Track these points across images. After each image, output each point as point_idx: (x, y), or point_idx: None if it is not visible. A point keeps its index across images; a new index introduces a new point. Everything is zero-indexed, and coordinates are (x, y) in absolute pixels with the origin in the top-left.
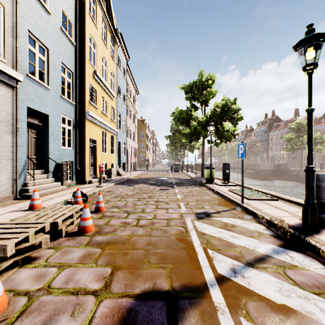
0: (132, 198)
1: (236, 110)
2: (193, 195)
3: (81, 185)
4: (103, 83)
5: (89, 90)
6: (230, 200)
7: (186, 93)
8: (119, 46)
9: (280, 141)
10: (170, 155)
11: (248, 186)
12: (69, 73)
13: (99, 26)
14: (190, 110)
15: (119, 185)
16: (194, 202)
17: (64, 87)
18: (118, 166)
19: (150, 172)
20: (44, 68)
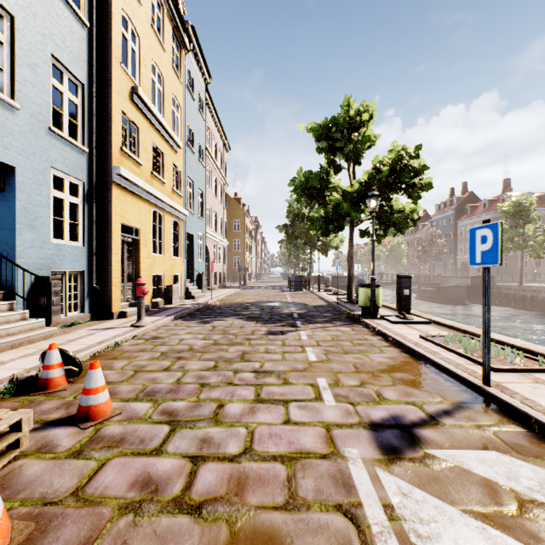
0: (200, 360)
1: (419, 169)
2: (344, 351)
3: (101, 322)
4: (154, 115)
5: (120, 124)
6: (442, 369)
7: (318, 139)
8: (189, 52)
9: None
10: (286, 259)
11: (459, 326)
12: (75, 85)
13: (146, 1)
14: (326, 171)
15: (183, 320)
16: (353, 375)
17: (60, 112)
18: (189, 280)
19: (249, 292)
20: (3, 60)
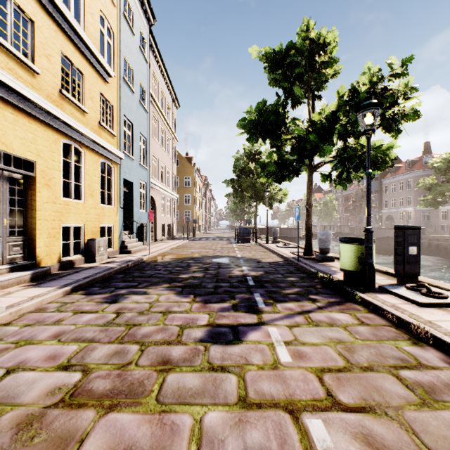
0: None
1: (405, 92)
2: None
3: None
4: (62, 15)
5: None
6: None
7: (272, 69)
8: None
9: (402, 192)
10: (232, 213)
11: None
12: None
13: None
14: (283, 102)
15: (84, 293)
16: None
17: None
18: (127, 232)
19: (196, 243)
20: None
